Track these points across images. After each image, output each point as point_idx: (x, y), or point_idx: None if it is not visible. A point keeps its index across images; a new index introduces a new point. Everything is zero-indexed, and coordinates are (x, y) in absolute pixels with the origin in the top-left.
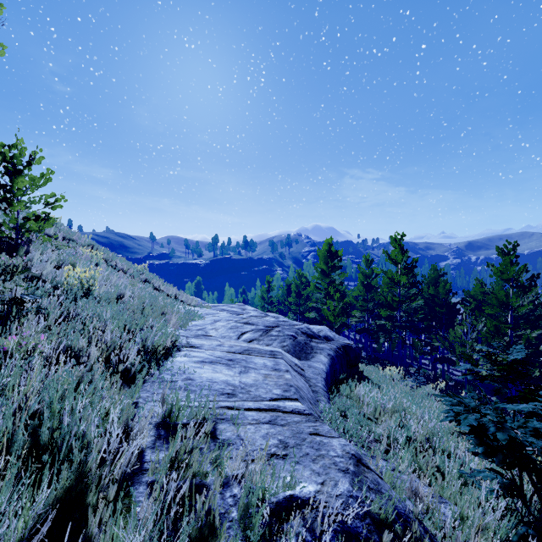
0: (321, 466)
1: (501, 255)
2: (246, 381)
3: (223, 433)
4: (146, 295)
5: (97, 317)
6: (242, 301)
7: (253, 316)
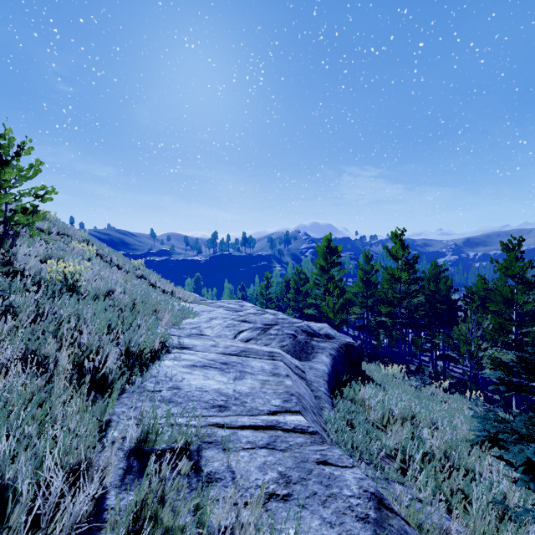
0: (333, 511)
1: (506, 250)
2: (241, 389)
3: (209, 463)
4: (138, 292)
5: (76, 316)
6: (241, 298)
7: (251, 313)
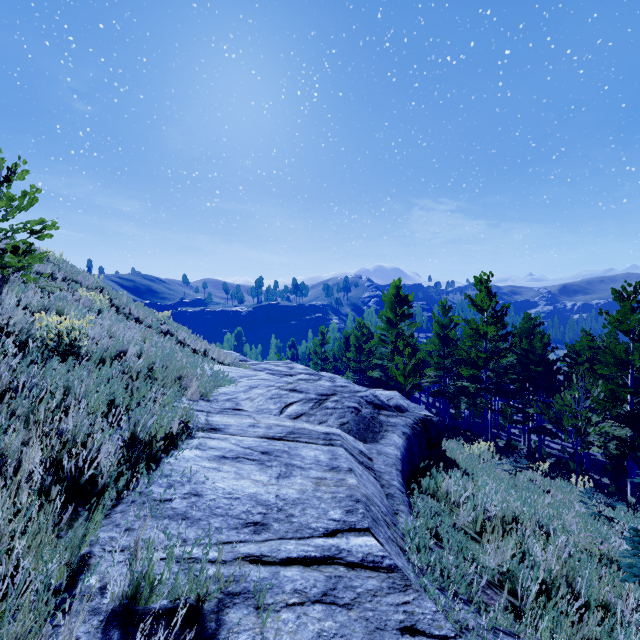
0: None
1: (619, 300)
2: (287, 494)
3: (233, 635)
4: (158, 353)
5: (62, 390)
6: (291, 357)
7: (302, 379)
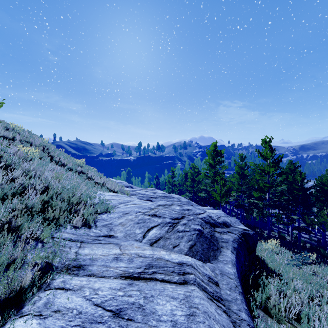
0: None
1: None
2: None
3: None
4: (59, 189)
5: None
6: (156, 183)
7: (160, 205)
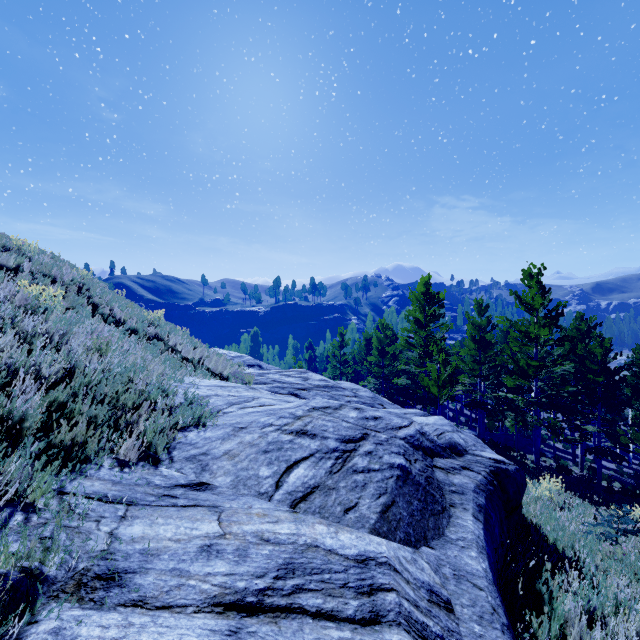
0: None
1: None
2: None
3: None
4: (94, 375)
5: None
6: (308, 359)
7: (317, 408)
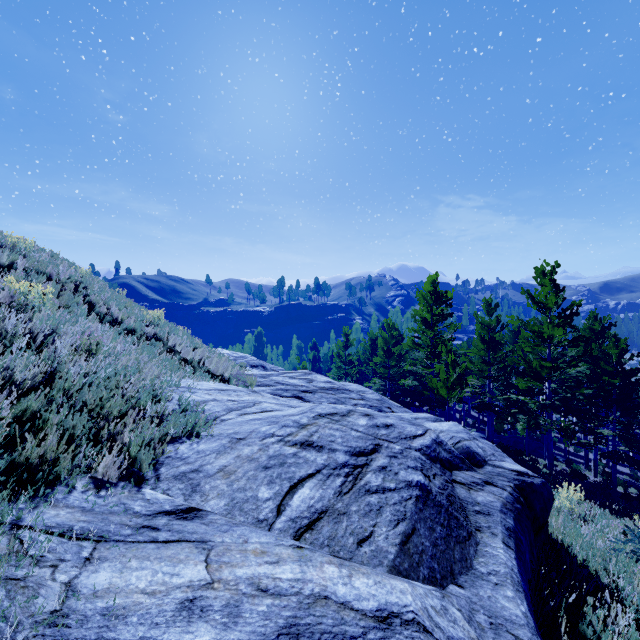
0: None
1: None
2: None
3: None
4: (75, 380)
5: None
6: (312, 359)
7: (323, 415)
